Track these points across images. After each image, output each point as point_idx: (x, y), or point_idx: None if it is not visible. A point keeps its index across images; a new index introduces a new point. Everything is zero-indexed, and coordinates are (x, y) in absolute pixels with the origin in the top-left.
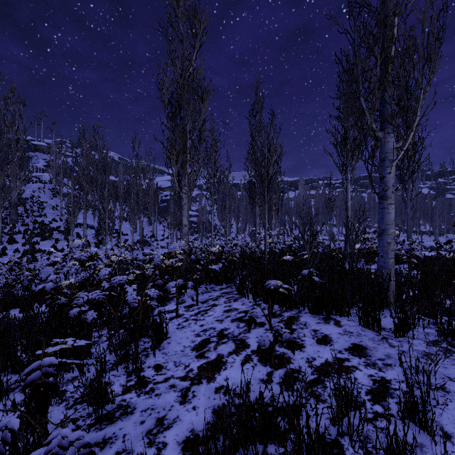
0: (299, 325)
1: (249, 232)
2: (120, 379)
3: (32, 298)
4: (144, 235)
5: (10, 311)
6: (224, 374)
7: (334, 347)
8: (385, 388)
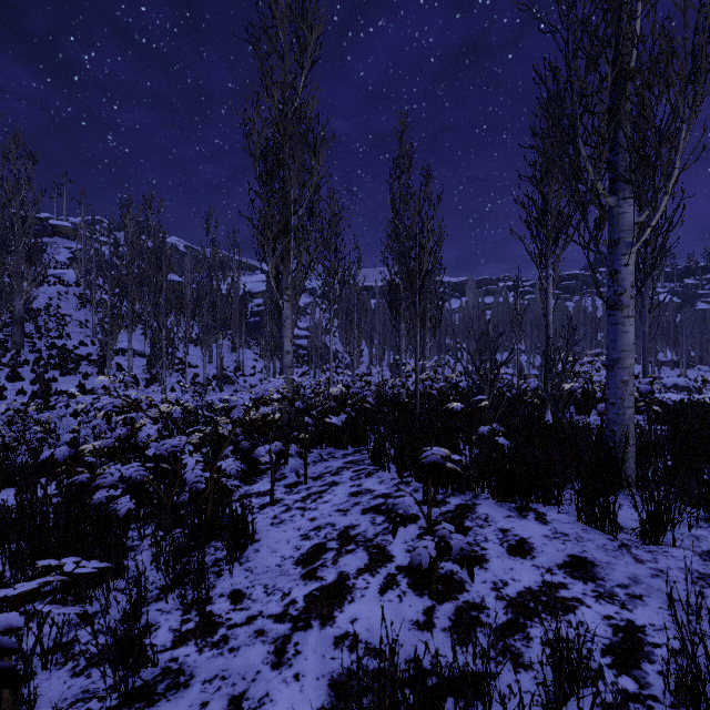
0: (476, 520)
1: (389, 362)
2: (171, 618)
3: (38, 471)
4: (224, 367)
5: (1, 491)
6: (349, 610)
7: (538, 561)
8: (636, 643)
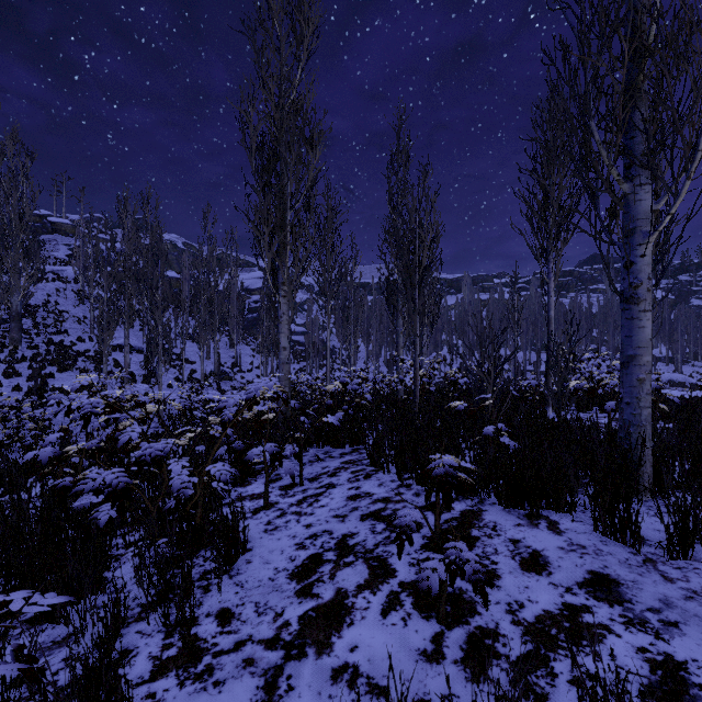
0: (484, 529)
1: (385, 358)
2: (151, 642)
3: (28, 470)
4: (222, 363)
5: None
6: (349, 635)
7: (556, 578)
8: (679, 683)
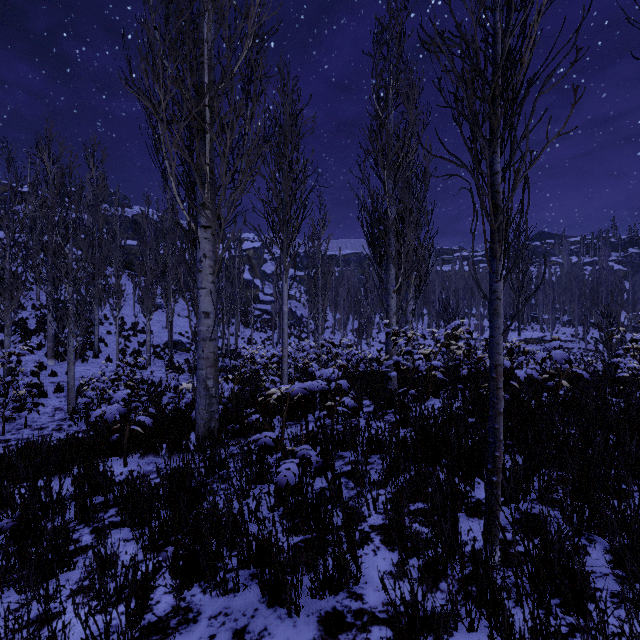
0: None
1: (352, 327)
2: None
3: None
4: (183, 333)
5: None
6: None
7: None
8: None
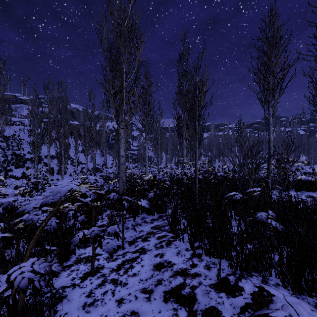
0: None
1: (175, 161)
2: None
3: None
4: (98, 164)
5: None
6: None
7: None
8: None
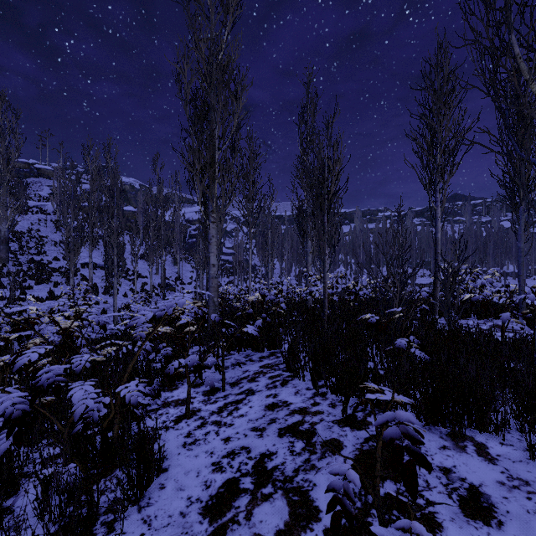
0: None
1: (295, 273)
2: None
3: None
4: (168, 277)
5: None
6: None
7: (510, 532)
8: None
